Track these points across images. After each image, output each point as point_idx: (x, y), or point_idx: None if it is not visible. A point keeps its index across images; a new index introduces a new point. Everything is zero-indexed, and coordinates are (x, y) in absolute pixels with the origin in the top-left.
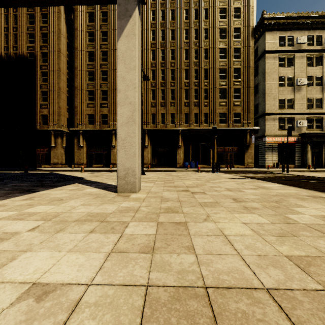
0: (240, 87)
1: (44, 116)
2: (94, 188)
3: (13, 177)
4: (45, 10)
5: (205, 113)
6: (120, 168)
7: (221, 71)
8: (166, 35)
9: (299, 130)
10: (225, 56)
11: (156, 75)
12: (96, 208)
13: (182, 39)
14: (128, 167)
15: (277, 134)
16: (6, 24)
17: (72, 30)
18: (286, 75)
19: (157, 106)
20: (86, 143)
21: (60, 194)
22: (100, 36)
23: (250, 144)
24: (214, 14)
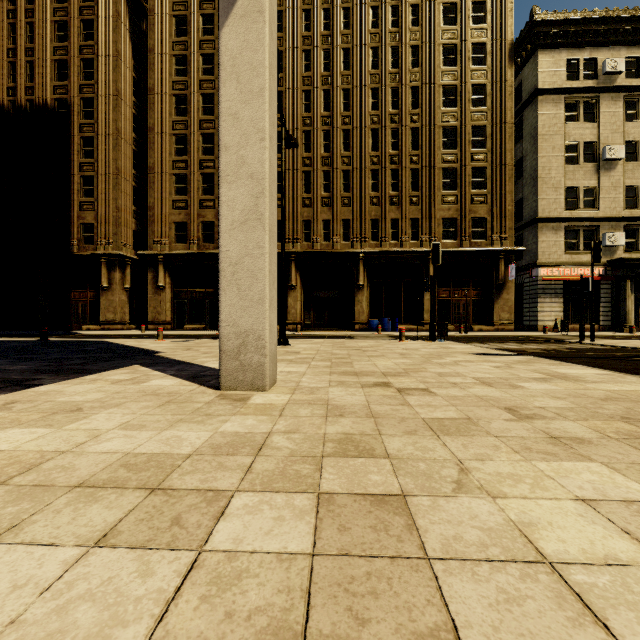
0: (485, 165)
1: (87, 227)
2: (171, 378)
3: (8, 351)
4: (89, 14)
5: (413, 219)
6: (227, 331)
7: (445, 133)
8: (333, 60)
9: (608, 252)
10: (455, 102)
11: (313, 142)
12: (153, 439)
13: (365, 69)
14: (247, 329)
15: (561, 261)
16: (12, 42)
17: (144, 53)
18: (581, 140)
19: (314, 206)
20: (170, 281)
21: (85, 393)
22: (200, 64)
23: (506, 283)
24: (431, 16)
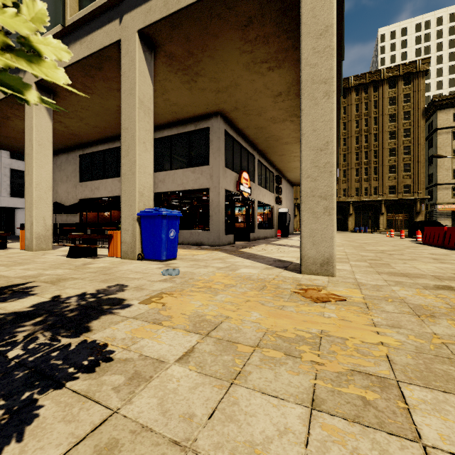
0: (410, 162)
1: None
2: None
3: None
4: None
5: (374, 187)
6: None
7: (390, 150)
8: None
9: None
10: (395, 137)
11: None
12: None
13: (352, 129)
14: None
15: (450, 202)
16: None
17: None
18: None
19: None
20: None
21: None
22: None
23: (421, 212)
24: (383, 104)
